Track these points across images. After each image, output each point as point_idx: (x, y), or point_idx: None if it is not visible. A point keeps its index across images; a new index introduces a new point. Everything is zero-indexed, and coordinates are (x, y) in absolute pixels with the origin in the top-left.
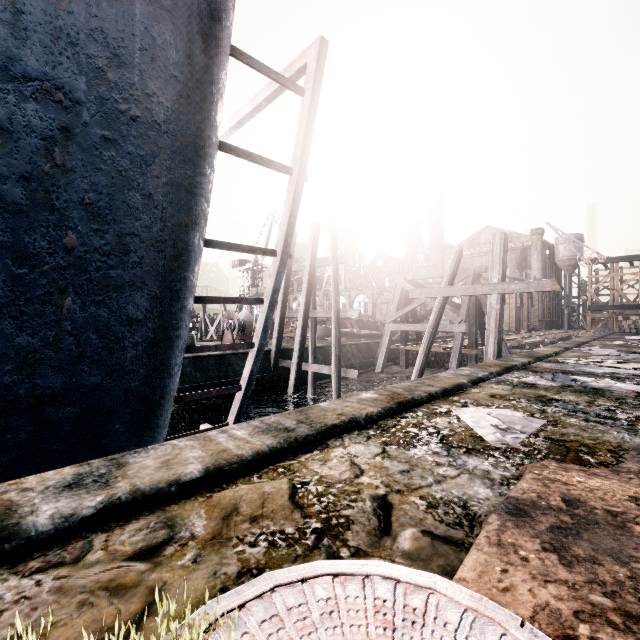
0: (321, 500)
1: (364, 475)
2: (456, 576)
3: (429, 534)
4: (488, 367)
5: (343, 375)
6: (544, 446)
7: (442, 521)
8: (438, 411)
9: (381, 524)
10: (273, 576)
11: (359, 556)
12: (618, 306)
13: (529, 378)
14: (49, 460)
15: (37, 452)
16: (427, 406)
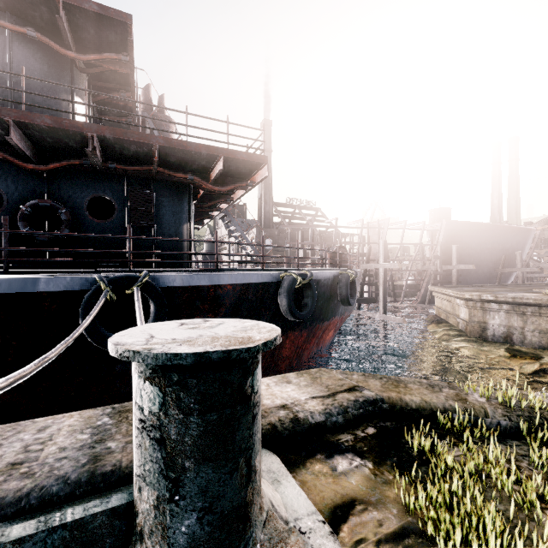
0: None
1: None
2: None
3: None
4: None
5: None
6: None
7: None
8: None
9: None
10: None
11: None
12: None
13: None
14: None
15: None
16: None
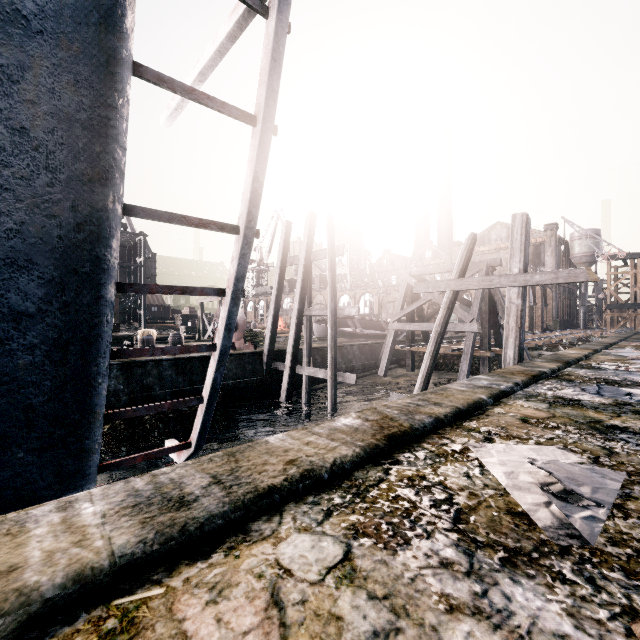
0: None
1: None
2: None
3: None
4: (511, 375)
5: (340, 380)
6: None
7: None
8: (449, 449)
9: None
10: None
11: None
12: (639, 304)
13: (566, 391)
14: None
15: None
16: (432, 439)
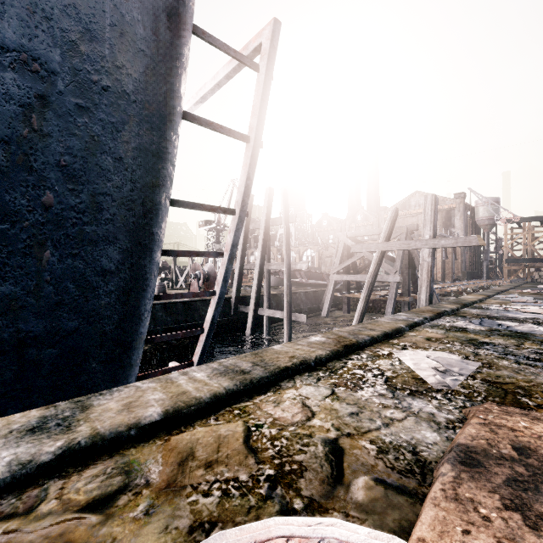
0: (274, 444)
1: (315, 417)
2: (415, 536)
3: (382, 483)
4: (422, 313)
5: (294, 319)
6: (482, 388)
7: (393, 468)
8: (381, 353)
9: (333, 471)
10: (224, 537)
11: (313, 508)
12: (530, 259)
13: (459, 323)
14: (33, 395)
15: (22, 388)
16: (370, 349)
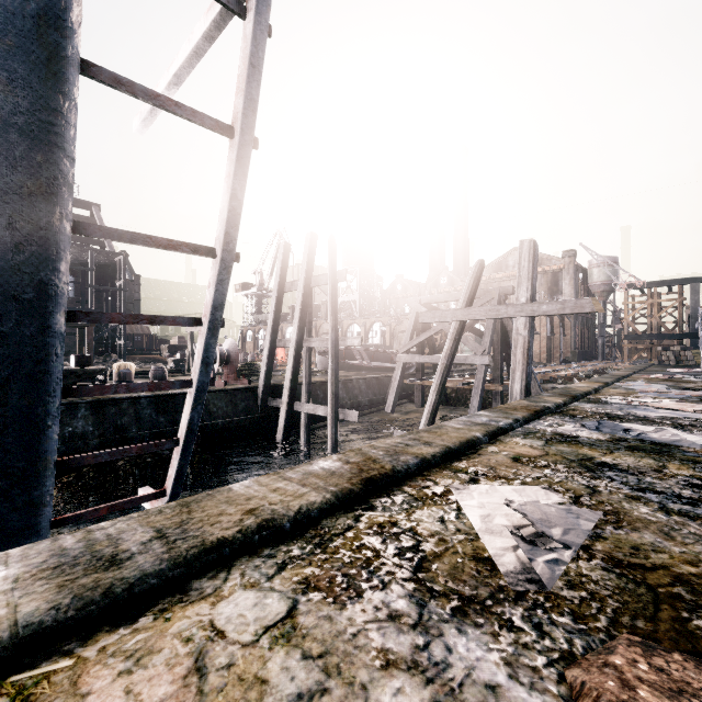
0: None
1: None
2: None
3: None
4: (513, 411)
5: (341, 417)
6: (608, 586)
7: None
8: (430, 492)
9: None
10: None
11: None
12: (656, 335)
13: (566, 427)
14: None
15: None
16: (415, 481)
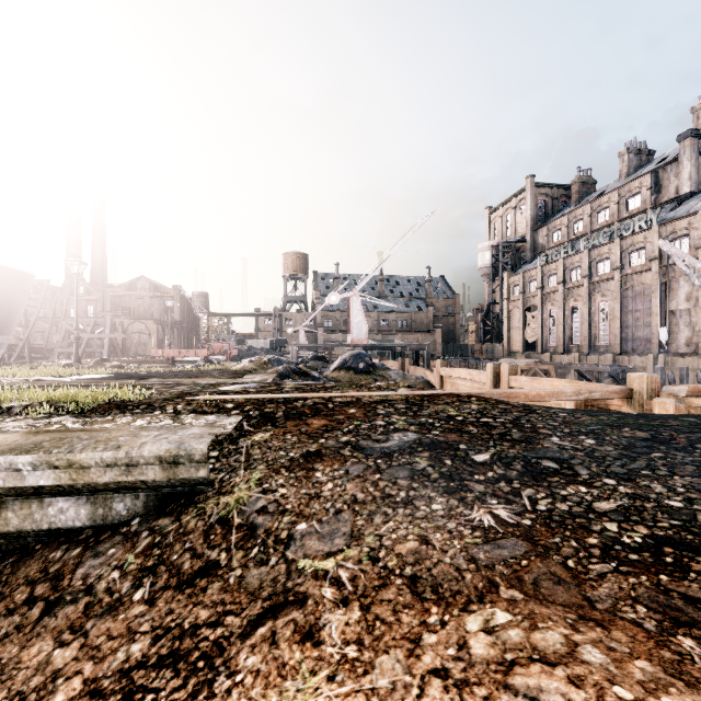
0: None
1: None
2: None
3: None
4: None
5: None
6: None
7: None
8: None
9: None
10: None
11: None
12: None
13: None
14: None
15: None
16: None
